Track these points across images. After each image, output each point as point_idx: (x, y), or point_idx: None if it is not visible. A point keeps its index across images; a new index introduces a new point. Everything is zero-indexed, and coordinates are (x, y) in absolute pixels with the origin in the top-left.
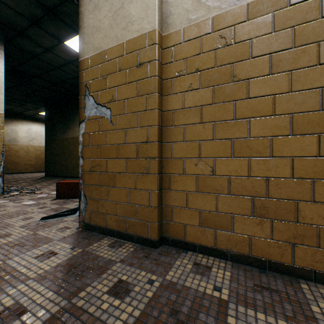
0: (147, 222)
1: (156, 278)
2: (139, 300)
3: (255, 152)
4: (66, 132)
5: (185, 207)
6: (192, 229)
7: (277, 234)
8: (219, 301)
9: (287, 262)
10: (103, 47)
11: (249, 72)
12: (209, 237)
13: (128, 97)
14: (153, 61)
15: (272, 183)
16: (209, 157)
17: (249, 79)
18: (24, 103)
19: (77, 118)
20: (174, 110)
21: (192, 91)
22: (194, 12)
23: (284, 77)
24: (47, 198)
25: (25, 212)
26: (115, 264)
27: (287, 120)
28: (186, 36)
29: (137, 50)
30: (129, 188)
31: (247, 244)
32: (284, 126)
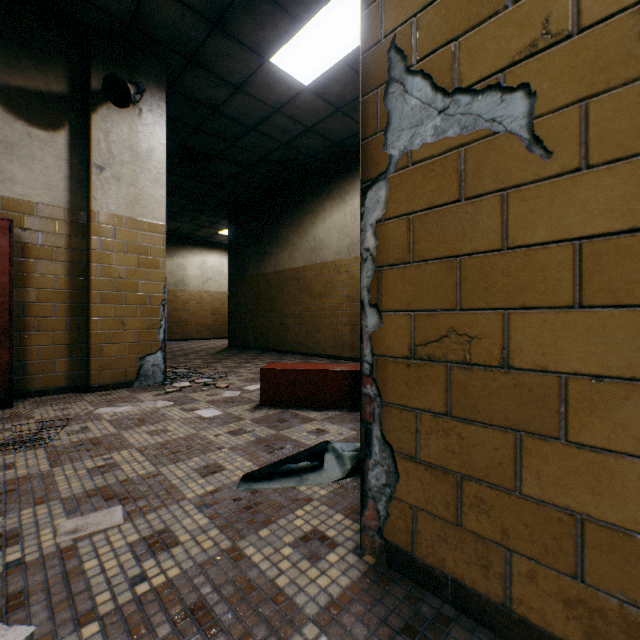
0: None
1: None
2: None
3: None
4: (263, 262)
5: None
6: None
7: None
8: None
9: None
10: None
11: None
12: None
13: None
14: None
15: None
16: None
17: None
18: (196, 215)
19: (284, 232)
20: None
21: None
22: None
23: None
24: (242, 403)
25: (202, 443)
26: None
27: None
28: None
29: None
30: None
31: None
32: None
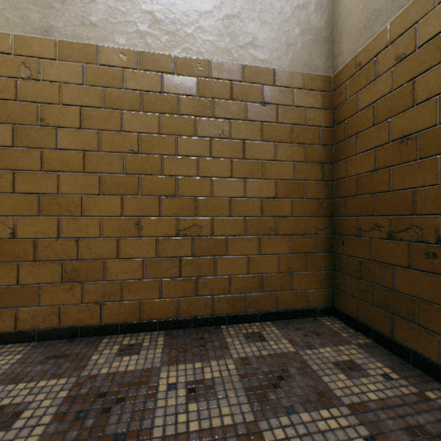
0: None
1: None
2: None
3: (67, 210)
4: None
5: None
6: None
7: (88, 296)
8: None
9: (98, 323)
10: None
11: (60, 119)
12: (8, 319)
13: None
14: None
15: (83, 243)
16: (9, 215)
17: (60, 128)
18: None
19: None
20: None
21: None
22: None
23: (95, 135)
24: None
25: None
26: None
27: (97, 179)
28: None
29: None
30: None
31: (58, 316)
32: (95, 185)
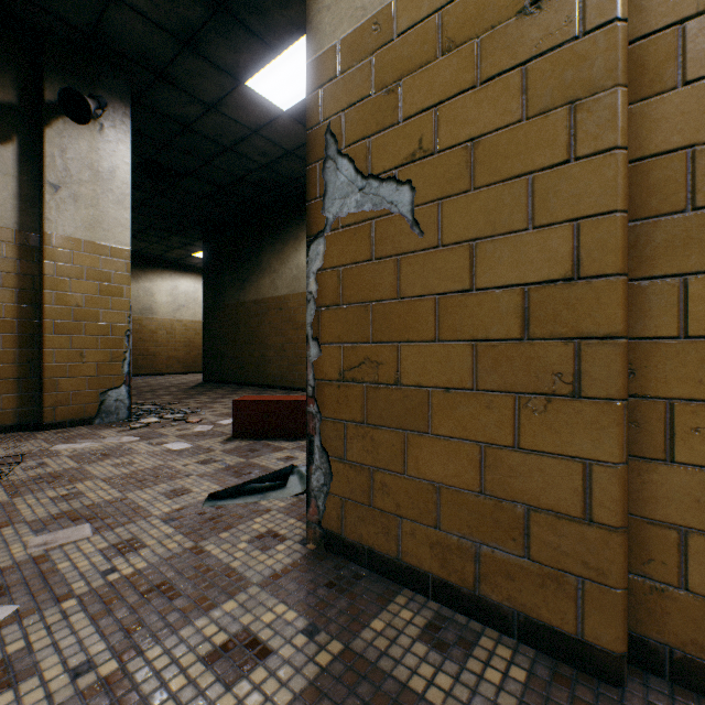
0: (569, 576)
1: None
2: None
3: None
4: (243, 289)
5: None
6: None
7: None
8: None
9: None
10: None
11: None
12: None
13: (482, 132)
14: None
15: None
16: None
17: None
18: (166, 235)
19: (265, 257)
20: (696, 146)
21: None
22: None
23: None
24: (214, 436)
25: (170, 472)
26: None
27: None
28: None
29: None
30: (486, 441)
31: None
32: None
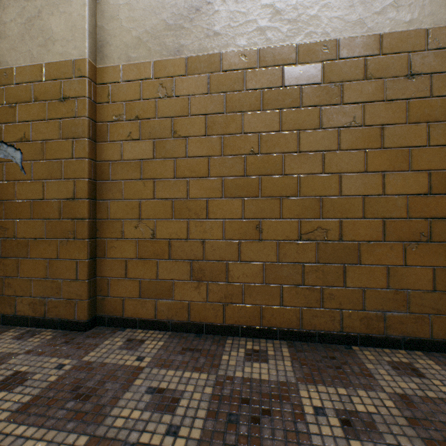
0: (73, 300)
1: (69, 362)
2: (36, 387)
3: (194, 213)
4: None
5: (124, 278)
6: (132, 302)
7: (212, 296)
8: (136, 369)
9: (220, 322)
10: (10, 63)
11: (189, 129)
12: (150, 308)
13: (48, 139)
14: (81, 98)
15: (208, 245)
16: (150, 219)
17: (188, 137)
18: None
19: None
20: (112, 161)
21: (132, 142)
22: (134, 50)
23: (218, 140)
24: None
25: None
26: (17, 356)
27: (220, 183)
28: (125, 75)
29: (60, 79)
30: (49, 258)
31: (187, 310)
32: (218, 188)
